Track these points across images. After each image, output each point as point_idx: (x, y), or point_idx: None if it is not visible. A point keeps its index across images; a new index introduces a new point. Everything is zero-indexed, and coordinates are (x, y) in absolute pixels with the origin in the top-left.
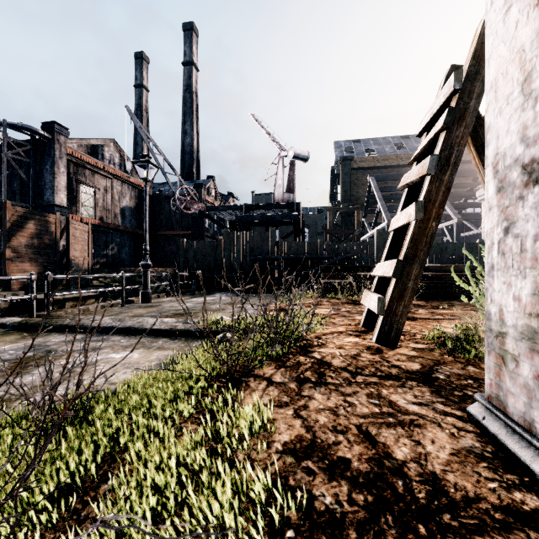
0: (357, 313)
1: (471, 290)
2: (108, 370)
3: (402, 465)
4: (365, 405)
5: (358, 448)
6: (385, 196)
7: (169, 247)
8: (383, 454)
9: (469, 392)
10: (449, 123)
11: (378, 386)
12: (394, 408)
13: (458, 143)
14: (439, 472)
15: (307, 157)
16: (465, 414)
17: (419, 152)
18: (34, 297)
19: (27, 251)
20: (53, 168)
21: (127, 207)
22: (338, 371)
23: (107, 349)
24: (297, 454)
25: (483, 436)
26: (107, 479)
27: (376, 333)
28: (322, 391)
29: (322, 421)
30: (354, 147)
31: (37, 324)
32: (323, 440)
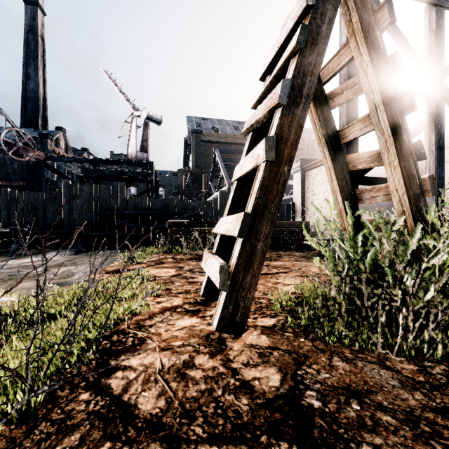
0: (200, 272)
1: (322, 250)
2: None
3: None
4: None
5: None
6: (226, 165)
7: None
8: None
9: None
10: (302, 43)
11: None
12: None
13: (311, 72)
14: None
15: (160, 120)
16: None
17: (265, 89)
18: None
19: None
20: None
21: None
22: (141, 445)
23: None
24: None
25: None
26: None
27: (218, 315)
28: None
29: None
30: (203, 124)
31: None
32: None
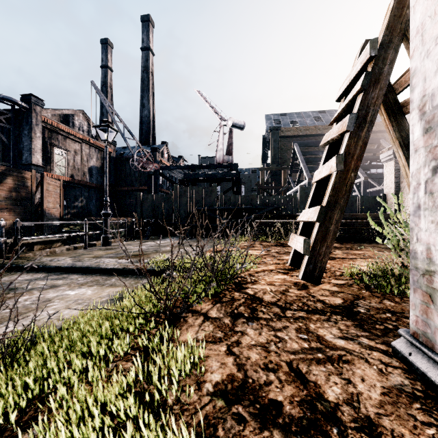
0: (284, 254)
1: (384, 232)
2: (60, 307)
3: (335, 408)
4: (294, 340)
5: (289, 388)
6: (306, 159)
7: (130, 200)
8: (315, 395)
9: (389, 325)
10: (366, 85)
11: (306, 321)
12: (322, 343)
13: (374, 103)
14: (373, 415)
15: (243, 126)
16: (389, 349)
17: (339, 113)
18: (4, 241)
19: (6, 202)
20: (30, 133)
21: (94, 167)
22: (269, 306)
23: (64, 286)
24: (228, 396)
25: (411, 372)
26: (29, 427)
27: (302, 270)
28: (254, 326)
29: (254, 358)
30: (281, 119)
31: (5, 265)
32: (255, 379)
